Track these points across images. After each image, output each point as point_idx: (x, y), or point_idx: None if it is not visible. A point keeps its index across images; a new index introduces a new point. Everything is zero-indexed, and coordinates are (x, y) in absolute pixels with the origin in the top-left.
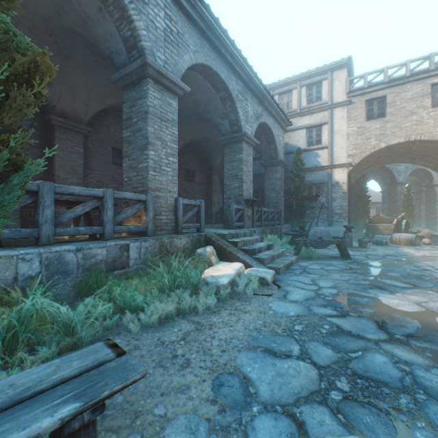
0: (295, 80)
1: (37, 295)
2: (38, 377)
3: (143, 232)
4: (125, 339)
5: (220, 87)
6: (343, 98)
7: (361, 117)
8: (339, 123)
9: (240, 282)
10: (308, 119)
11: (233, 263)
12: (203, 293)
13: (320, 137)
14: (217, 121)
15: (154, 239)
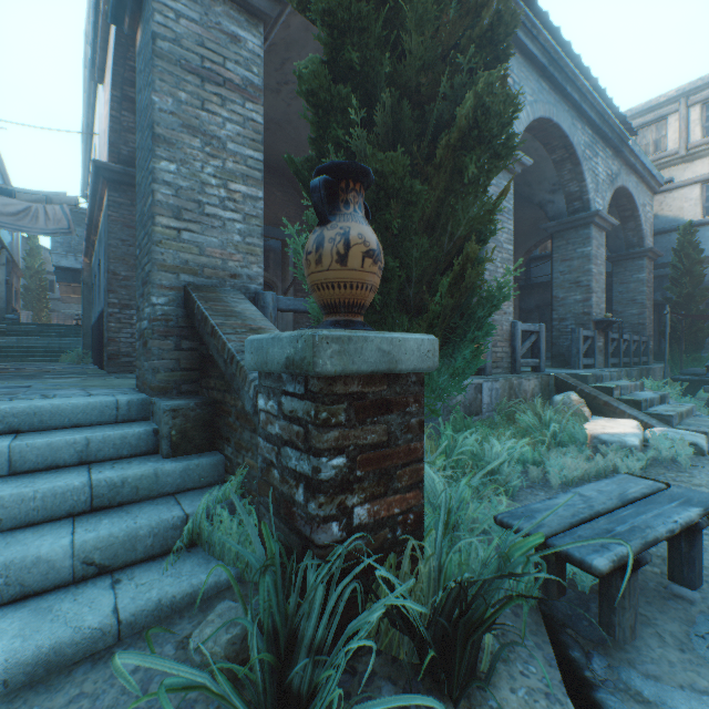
0: (674, 96)
1: (450, 432)
2: (614, 489)
3: (477, 369)
4: (547, 493)
5: (555, 146)
6: None
7: None
8: None
9: (657, 445)
10: (707, 164)
11: (618, 419)
12: (605, 455)
13: None
14: (541, 198)
15: (503, 378)
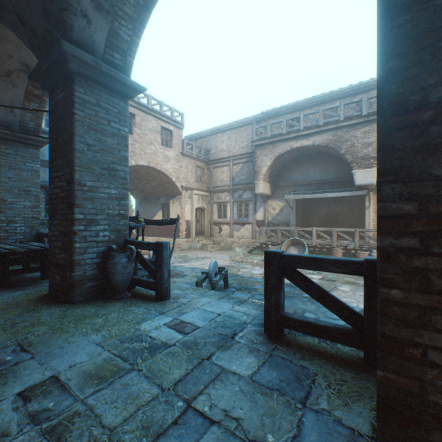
0: None
1: None
2: None
3: None
4: None
5: None
6: None
7: None
8: None
9: None
10: None
11: None
12: None
13: None
14: None
15: None
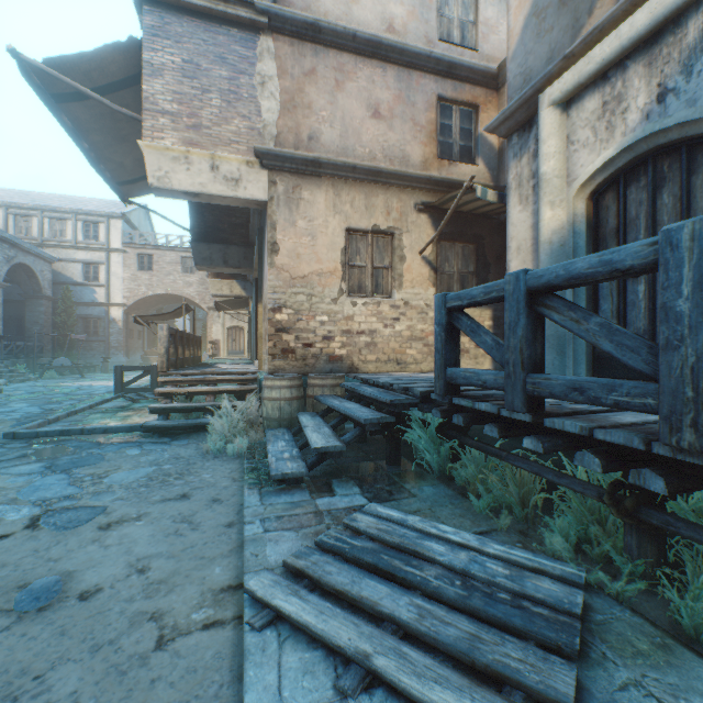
0: (71, 211)
1: None
2: None
3: None
4: None
5: None
6: (120, 246)
7: (135, 266)
8: (117, 267)
9: None
10: (87, 255)
11: None
12: None
13: (99, 275)
14: None
15: None
